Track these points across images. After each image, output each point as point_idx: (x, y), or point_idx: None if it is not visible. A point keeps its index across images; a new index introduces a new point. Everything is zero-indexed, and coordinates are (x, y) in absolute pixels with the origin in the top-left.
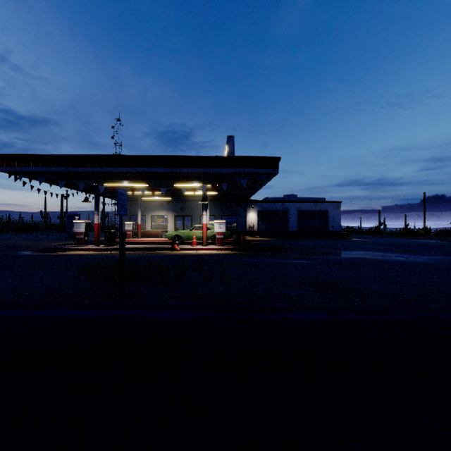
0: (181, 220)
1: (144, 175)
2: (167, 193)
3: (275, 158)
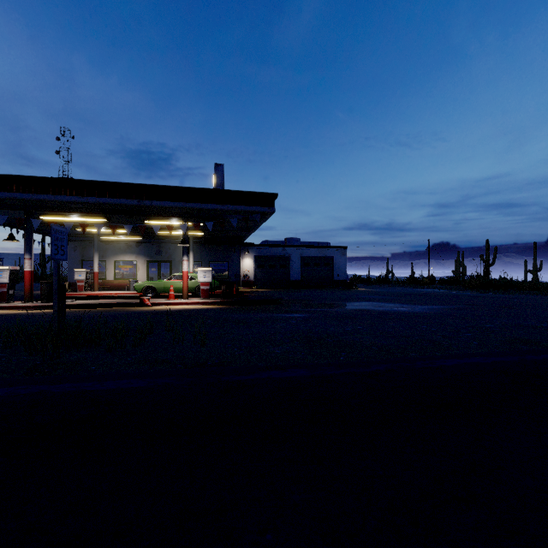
0: (156, 268)
1: (101, 206)
2: (136, 232)
3: (270, 195)
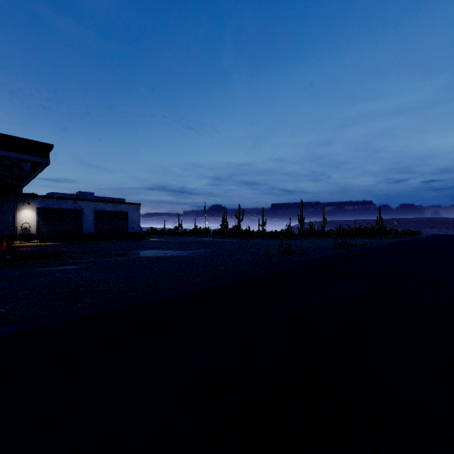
0: None
1: None
2: None
3: (44, 145)
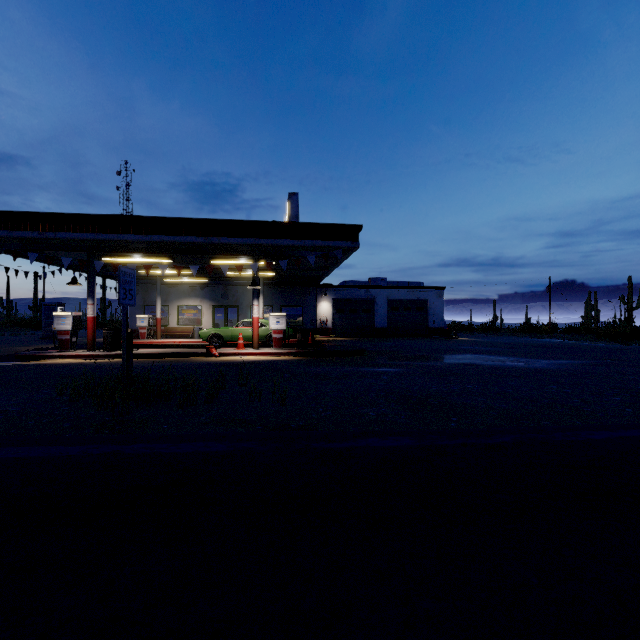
0: (222, 313)
1: (165, 245)
2: (201, 273)
3: (354, 227)
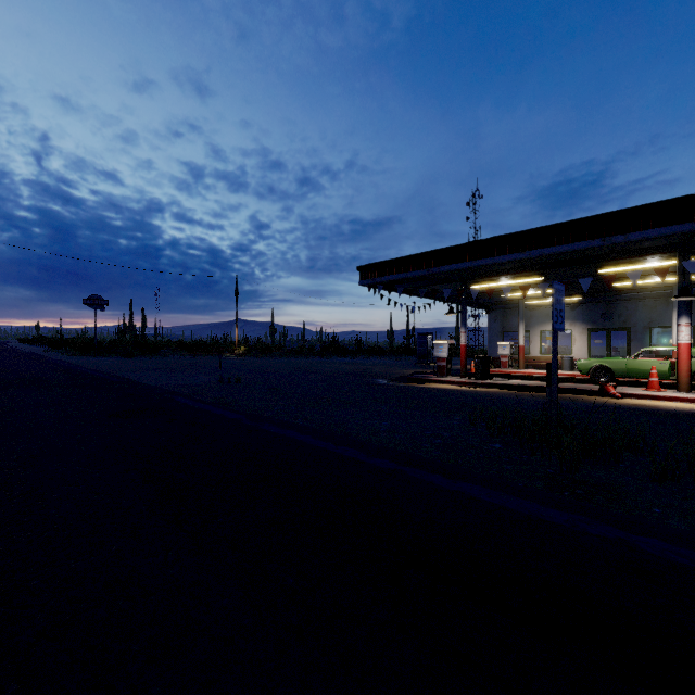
0: (602, 338)
1: (539, 261)
2: (574, 289)
3: None
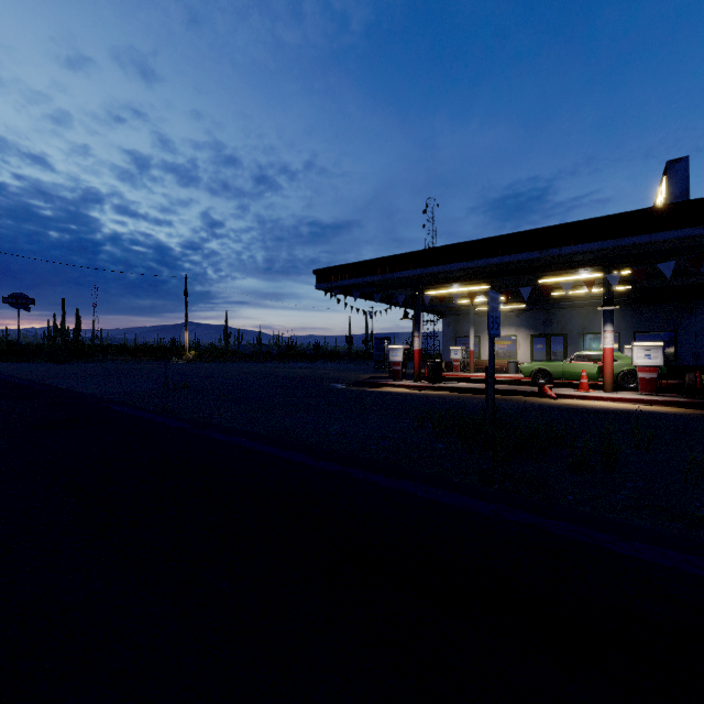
0: (543, 344)
1: (486, 270)
2: (519, 297)
3: None
